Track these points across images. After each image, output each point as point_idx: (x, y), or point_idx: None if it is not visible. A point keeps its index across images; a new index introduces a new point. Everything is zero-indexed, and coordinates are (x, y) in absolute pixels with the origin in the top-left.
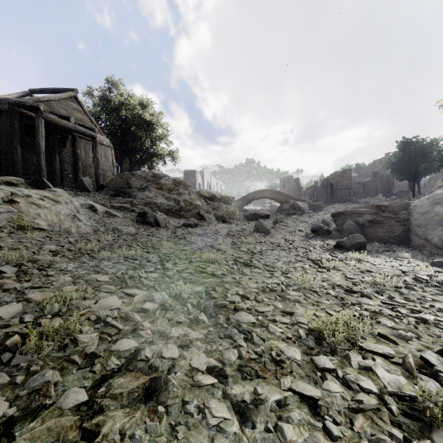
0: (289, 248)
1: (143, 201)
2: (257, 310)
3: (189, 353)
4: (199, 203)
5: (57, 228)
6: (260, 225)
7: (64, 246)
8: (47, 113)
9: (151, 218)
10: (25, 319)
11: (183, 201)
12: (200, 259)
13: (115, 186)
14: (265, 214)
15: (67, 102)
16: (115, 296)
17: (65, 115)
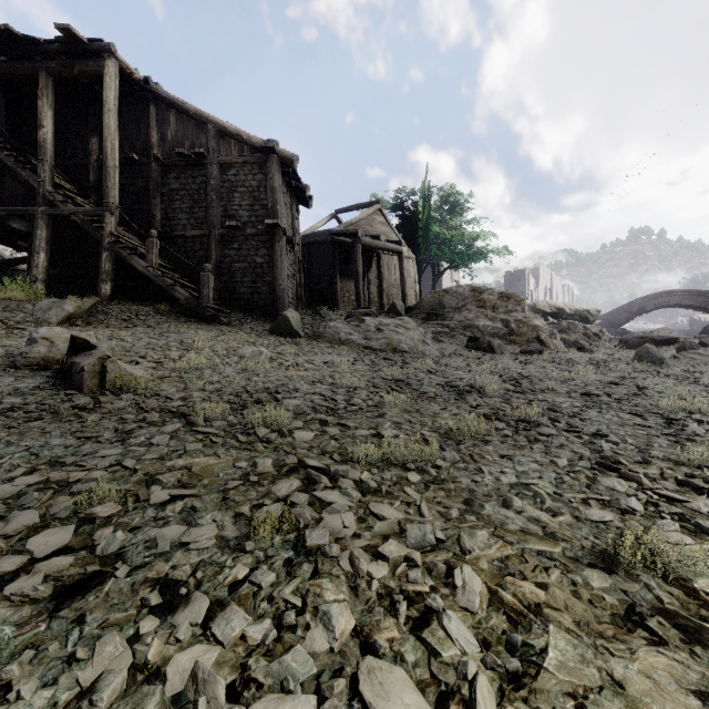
0: (684, 378)
1: (461, 324)
2: (615, 398)
3: (568, 403)
4: (538, 323)
5: (416, 351)
6: (645, 353)
7: (439, 363)
8: (363, 238)
9: (484, 343)
10: (473, 386)
11: (514, 321)
12: (558, 378)
13: (425, 308)
14: (667, 337)
15: (373, 217)
16: (509, 385)
17: (375, 235)
